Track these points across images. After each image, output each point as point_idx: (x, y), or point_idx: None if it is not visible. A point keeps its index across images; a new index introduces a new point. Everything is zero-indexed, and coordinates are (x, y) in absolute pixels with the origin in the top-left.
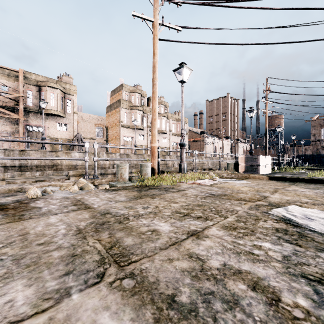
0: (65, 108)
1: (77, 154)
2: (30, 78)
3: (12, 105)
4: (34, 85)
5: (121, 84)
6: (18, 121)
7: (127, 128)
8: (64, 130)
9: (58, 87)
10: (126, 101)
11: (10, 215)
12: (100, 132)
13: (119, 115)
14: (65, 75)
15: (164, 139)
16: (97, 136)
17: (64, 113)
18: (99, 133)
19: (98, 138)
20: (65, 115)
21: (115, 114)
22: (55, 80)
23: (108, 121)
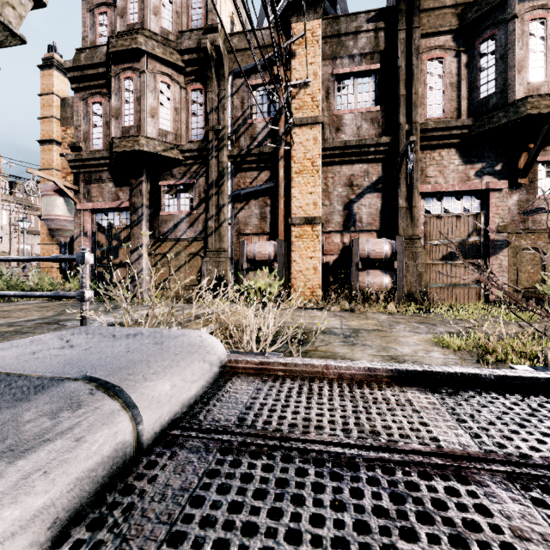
0: None
1: None
2: None
3: None
4: None
5: None
6: None
7: None
8: None
9: None
10: None
11: None
12: None
13: None
14: None
15: None
16: None
17: None
18: None
19: None
20: None
21: None
22: None
23: None
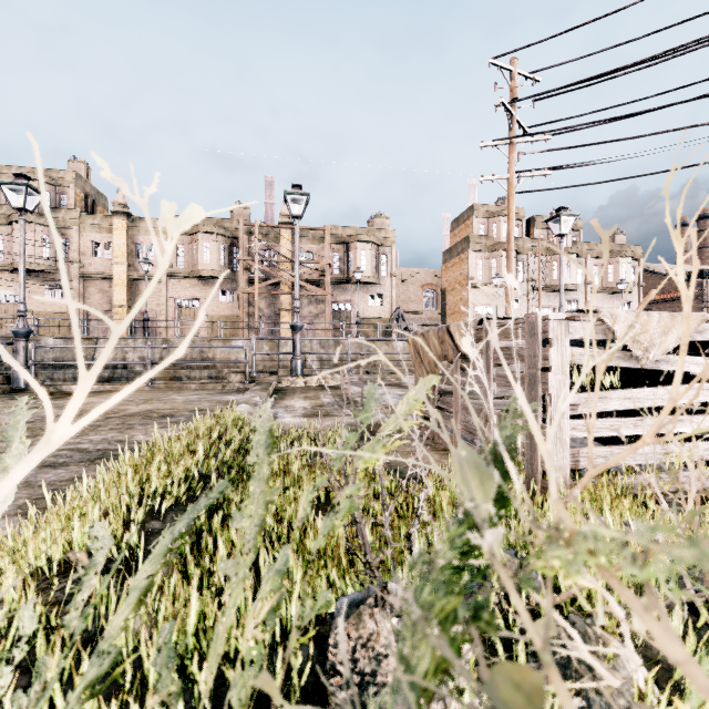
0: (379, 270)
1: (401, 343)
2: (336, 235)
3: (317, 277)
4: (341, 244)
5: (471, 206)
6: (324, 299)
7: (482, 290)
8: (377, 305)
9: (370, 240)
10: (480, 237)
11: (400, 387)
12: (431, 300)
13: (467, 266)
14: (379, 216)
15: (570, 305)
16: (425, 307)
17: (378, 277)
18: (430, 302)
19: (428, 311)
20: (379, 281)
21: (459, 264)
22: (366, 228)
23: (445, 279)
